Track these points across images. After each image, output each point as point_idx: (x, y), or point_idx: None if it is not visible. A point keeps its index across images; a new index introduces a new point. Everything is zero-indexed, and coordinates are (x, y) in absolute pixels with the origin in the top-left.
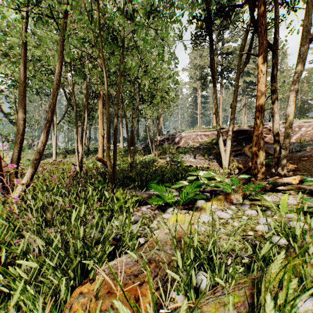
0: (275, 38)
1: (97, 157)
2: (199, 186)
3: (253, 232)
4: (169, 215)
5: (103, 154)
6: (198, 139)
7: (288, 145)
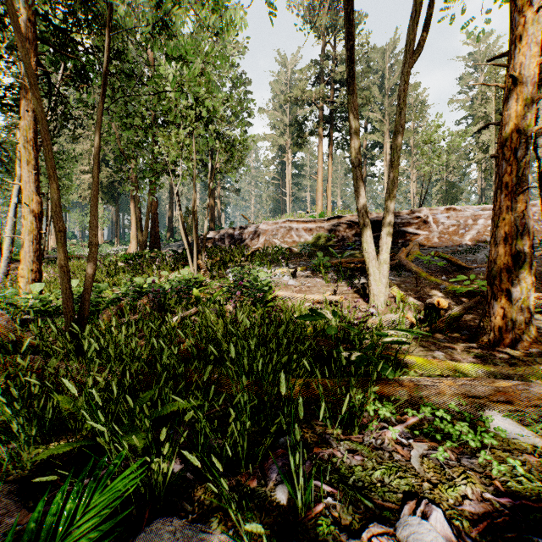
0: None
1: None
2: None
3: None
4: None
5: (37, 266)
6: (293, 236)
7: None
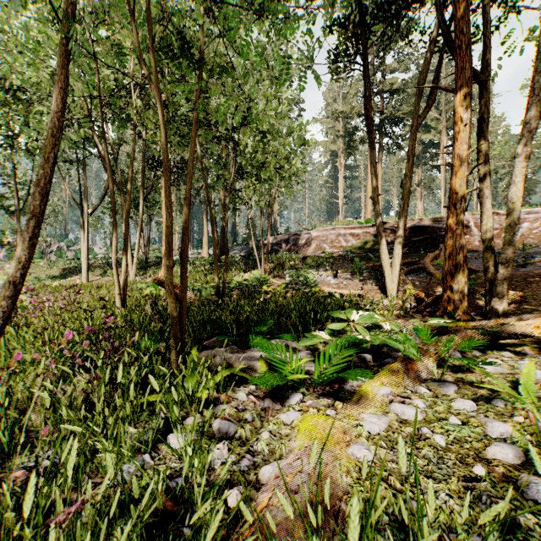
0: (486, 60)
1: (156, 278)
2: (353, 346)
3: (483, 467)
4: (294, 415)
5: None
6: (341, 241)
7: (511, 257)
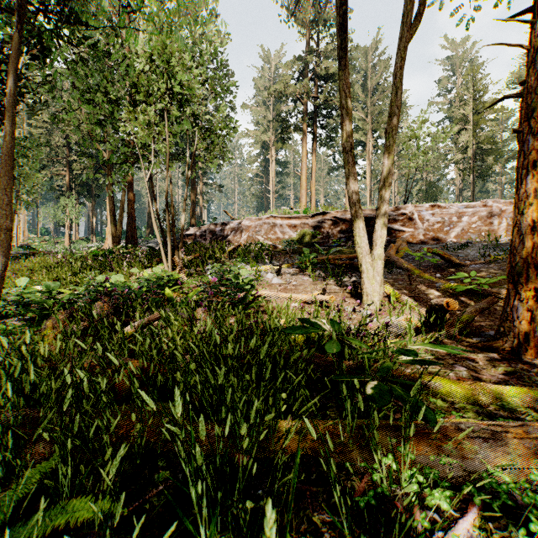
0: None
1: None
2: None
3: None
4: None
5: None
6: (277, 233)
7: None
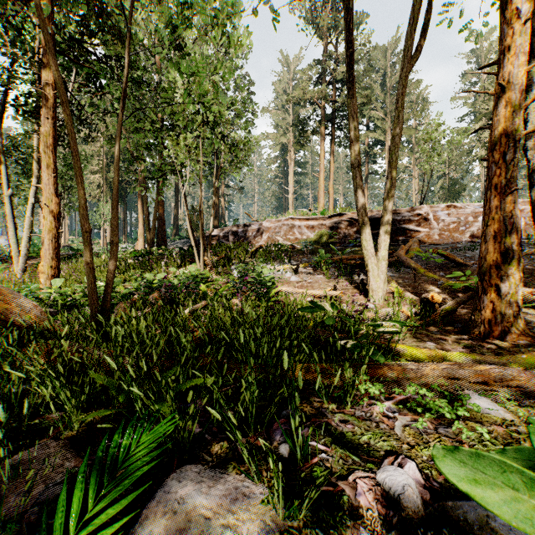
0: None
1: None
2: None
3: None
4: None
5: (56, 262)
6: (295, 234)
7: None
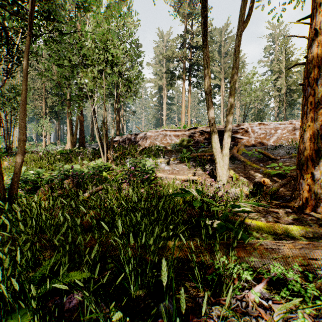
0: None
1: None
2: None
3: None
4: None
5: None
6: (167, 140)
7: None
